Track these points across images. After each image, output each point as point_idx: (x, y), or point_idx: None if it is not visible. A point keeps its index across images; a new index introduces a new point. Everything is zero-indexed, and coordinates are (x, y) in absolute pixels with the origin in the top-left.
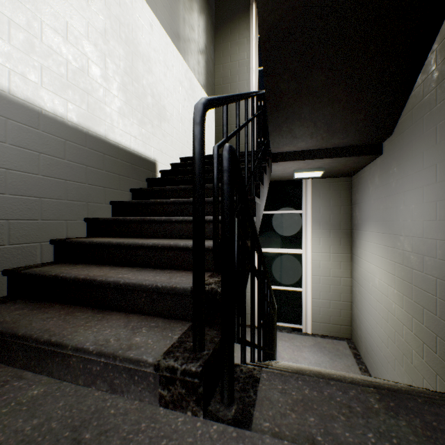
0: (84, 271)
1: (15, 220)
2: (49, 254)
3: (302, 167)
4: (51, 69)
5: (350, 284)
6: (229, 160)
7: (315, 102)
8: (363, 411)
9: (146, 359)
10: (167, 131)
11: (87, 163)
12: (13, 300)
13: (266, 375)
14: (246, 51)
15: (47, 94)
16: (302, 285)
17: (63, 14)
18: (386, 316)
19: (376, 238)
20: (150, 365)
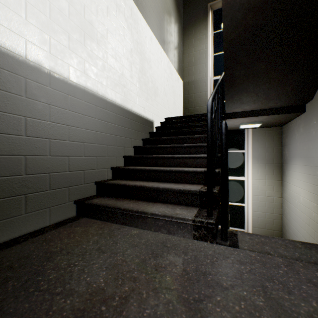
0: (136, 183)
1: (99, 157)
2: (110, 175)
3: (246, 121)
4: (111, 77)
5: (281, 202)
6: (225, 129)
7: (257, 81)
8: (293, 247)
9: (187, 218)
10: (158, 102)
11: (124, 125)
12: (102, 196)
13: (240, 233)
14: (205, 43)
15: (109, 90)
16: (244, 202)
17: (115, 46)
18: (308, 222)
19: (301, 169)
20: (190, 220)
